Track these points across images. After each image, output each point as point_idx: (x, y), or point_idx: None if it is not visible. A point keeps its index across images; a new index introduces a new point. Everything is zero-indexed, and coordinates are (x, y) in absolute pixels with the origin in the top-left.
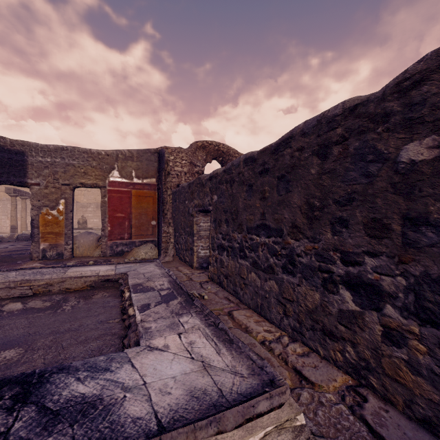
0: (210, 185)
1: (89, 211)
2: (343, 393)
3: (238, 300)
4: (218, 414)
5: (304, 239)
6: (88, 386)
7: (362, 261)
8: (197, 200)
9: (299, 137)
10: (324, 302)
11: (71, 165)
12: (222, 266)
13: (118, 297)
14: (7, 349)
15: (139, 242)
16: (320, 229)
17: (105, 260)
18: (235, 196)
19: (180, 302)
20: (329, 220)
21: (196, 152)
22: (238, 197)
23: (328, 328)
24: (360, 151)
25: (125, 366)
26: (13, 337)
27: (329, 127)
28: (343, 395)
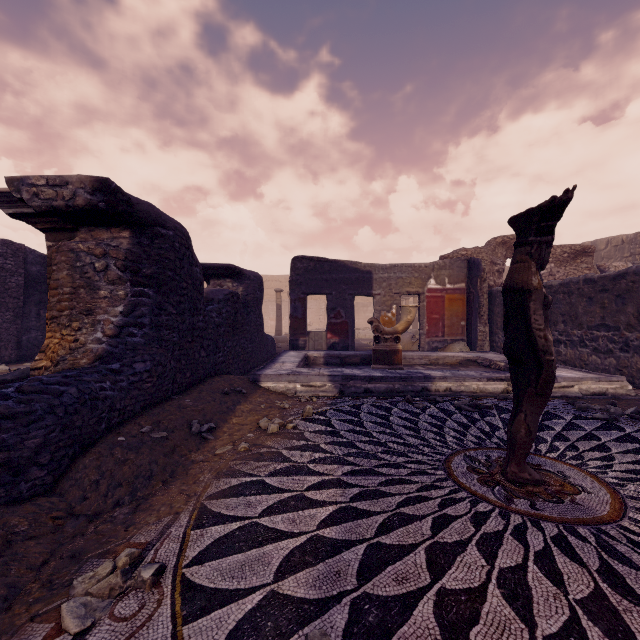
0: None
1: None
2: None
3: None
4: (598, 377)
5: (636, 332)
6: None
7: None
8: None
9: (632, 275)
10: None
11: (400, 278)
12: (559, 355)
13: (487, 368)
14: None
15: (450, 340)
16: None
17: None
18: (574, 304)
19: None
20: None
21: (495, 249)
22: (578, 305)
23: None
24: None
25: None
26: None
27: None
28: None
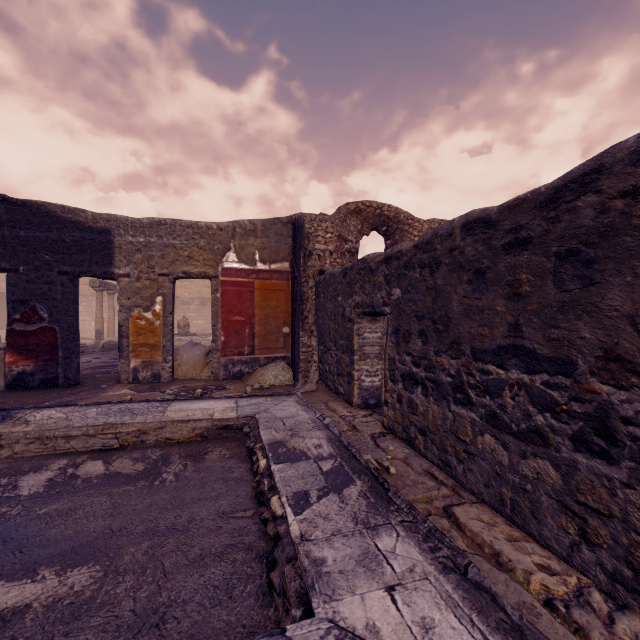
0: (385, 272)
1: (191, 309)
2: None
3: (451, 479)
4: None
5: None
6: None
7: None
8: (360, 296)
9: (626, 168)
10: None
11: (171, 246)
12: (413, 411)
13: (245, 460)
14: (77, 565)
15: (264, 359)
16: None
17: (218, 387)
18: (442, 291)
19: (363, 492)
20: None
21: (347, 219)
22: (450, 293)
23: None
24: None
25: None
26: (87, 536)
27: None
28: None
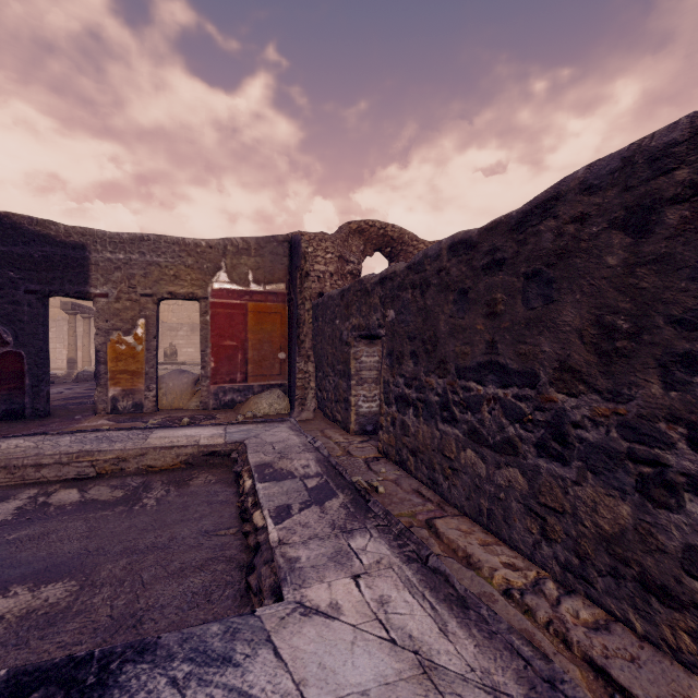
0: (380, 293)
1: (180, 336)
2: None
3: (438, 496)
4: None
5: (591, 394)
6: None
7: None
8: (357, 318)
9: (576, 196)
10: (645, 523)
11: (155, 264)
12: (405, 433)
13: (232, 484)
14: (52, 582)
15: (259, 387)
16: (630, 375)
17: (207, 417)
18: (431, 312)
19: (344, 503)
20: (656, 358)
21: (349, 239)
22: (438, 313)
23: (657, 580)
24: None
25: (262, 654)
26: (62, 556)
27: (655, 169)
28: None
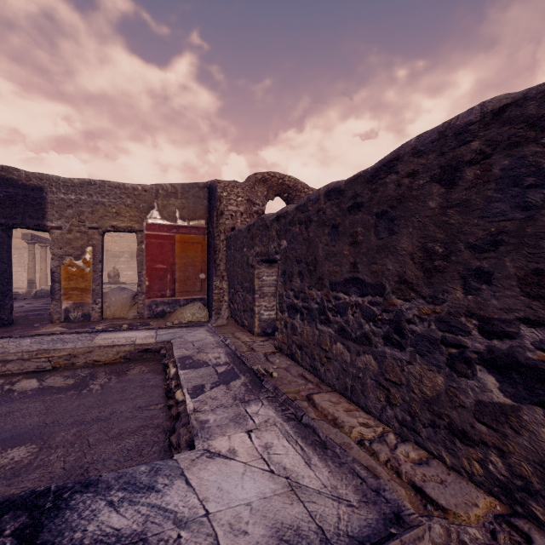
0: (276, 228)
1: (121, 261)
2: (492, 527)
3: (317, 378)
4: None
5: (419, 299)
6: (124, 515)
7: (516, 332)
8: (259, 247)
9: (409, 158)
10: (452, 388)
11: (100, 203)
12: (294, 333)
13: (160, 373)
14: (16, 446)
15: (184, 300)
16: (443, 285)
17: (142, 324)
18: (313, 241)
19: (244, 383)
20: (459, 272)
21: (255, 186)
22: (317, 242)
23: (459, 427)
24: (512, 172)
25: (176, 483)
26: (24, 428)
27: (459, 141)
28: (493, 531)
